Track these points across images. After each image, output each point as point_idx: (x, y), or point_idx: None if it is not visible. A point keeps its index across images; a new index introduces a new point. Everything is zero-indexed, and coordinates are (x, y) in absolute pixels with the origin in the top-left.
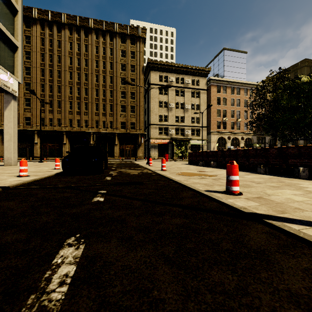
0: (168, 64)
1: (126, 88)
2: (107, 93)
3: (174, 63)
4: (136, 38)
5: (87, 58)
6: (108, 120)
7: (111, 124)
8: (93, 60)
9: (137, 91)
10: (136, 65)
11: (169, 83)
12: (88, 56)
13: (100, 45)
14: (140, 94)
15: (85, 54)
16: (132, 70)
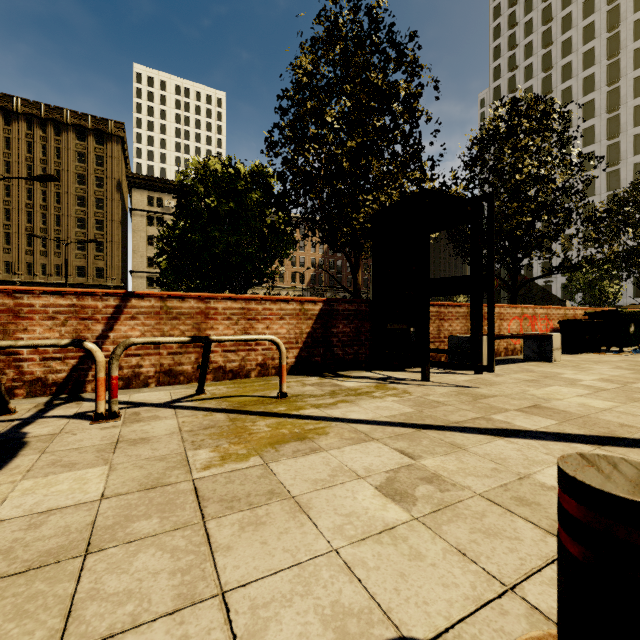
0: (162, 181)
1: (88, 213)
2: (51, 220)
3: (172, 180)
4: (106, 135)
5: (10, 160)
6: (52, 263)
7: (59, 269)
8: (22, 165)
9: (108, 219)
10: (105, 178)
11: (165, 209)
12: (13, 158)
13: (35, 141)
14: (114, 223)
15: (5, 154)
16: (99, 185)
